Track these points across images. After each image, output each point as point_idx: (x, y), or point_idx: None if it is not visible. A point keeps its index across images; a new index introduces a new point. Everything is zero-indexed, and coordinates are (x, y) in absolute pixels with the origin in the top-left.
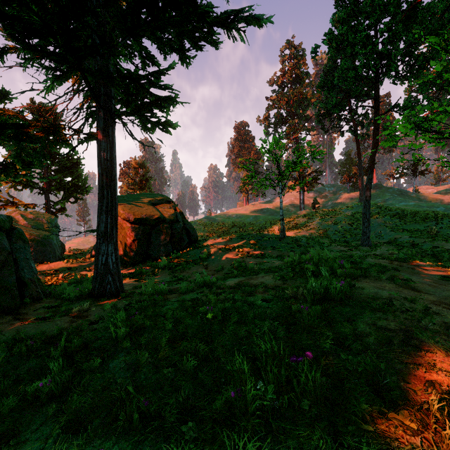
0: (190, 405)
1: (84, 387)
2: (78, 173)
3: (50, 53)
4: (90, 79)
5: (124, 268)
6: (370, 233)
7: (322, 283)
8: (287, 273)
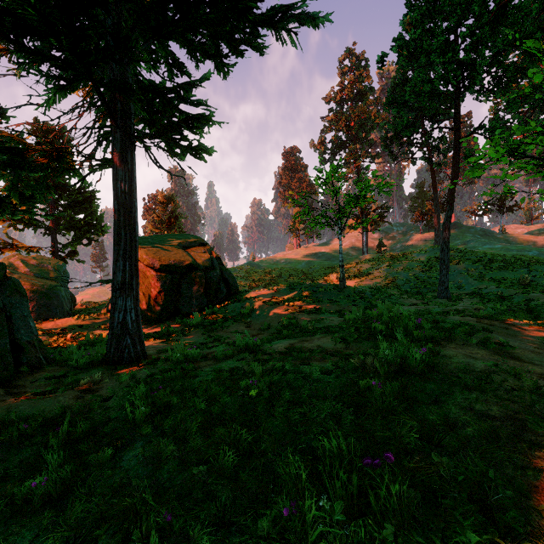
0: (227, 521)
1: (89, 487)
2: (92, 209)
3: (51, 57)
4: (104, 92)
5: (148, 326)
6: (449, 283)
7: (397, 349)
8: (350, 333)
